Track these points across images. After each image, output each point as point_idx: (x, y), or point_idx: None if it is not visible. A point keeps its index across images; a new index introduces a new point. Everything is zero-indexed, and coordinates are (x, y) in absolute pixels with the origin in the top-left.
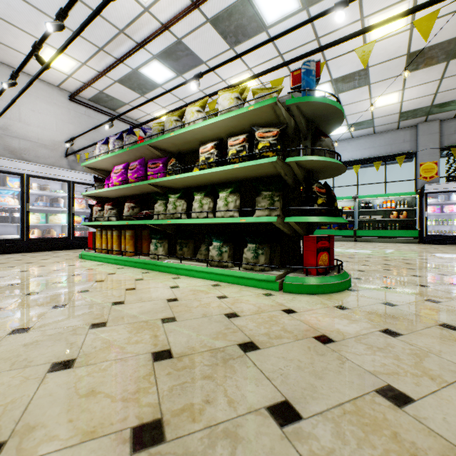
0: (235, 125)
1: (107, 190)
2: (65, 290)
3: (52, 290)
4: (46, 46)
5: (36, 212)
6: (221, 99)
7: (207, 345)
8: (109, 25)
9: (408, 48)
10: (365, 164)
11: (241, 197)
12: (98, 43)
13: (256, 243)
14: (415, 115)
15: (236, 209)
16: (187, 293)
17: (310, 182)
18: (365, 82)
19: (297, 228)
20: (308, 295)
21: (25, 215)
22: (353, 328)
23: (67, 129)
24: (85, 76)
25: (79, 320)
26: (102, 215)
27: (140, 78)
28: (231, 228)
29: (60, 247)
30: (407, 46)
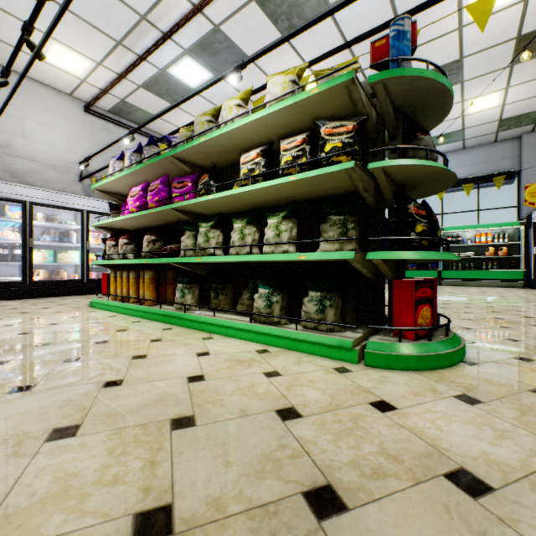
0: (290, 122)
1: (121, 219)
2: (46, 357)
3: (28, 357)
4: (52, 41)
5: (43, 249)
6: (271, 84)
7: (244, 493)
8: (127, 9)
9: (519, 29)
10: (452, 187)
11: (298, 225)
12: (115, 34)
13: (322, 290)
14: (519, 123)
15: (293, 241)
16: (219, 366)
17: (404, 199)
18: (457, 79)
19: (383, 268)
20: (405, 372)
21: (27, 252)
22: (511, 452)
23: (81, 147)
24: (102, 80)
25: (38, 419)
26: (118, 252)
27: (168, 80)
28: (285, 268)
29: (71, 292)
30: (518, 26)
